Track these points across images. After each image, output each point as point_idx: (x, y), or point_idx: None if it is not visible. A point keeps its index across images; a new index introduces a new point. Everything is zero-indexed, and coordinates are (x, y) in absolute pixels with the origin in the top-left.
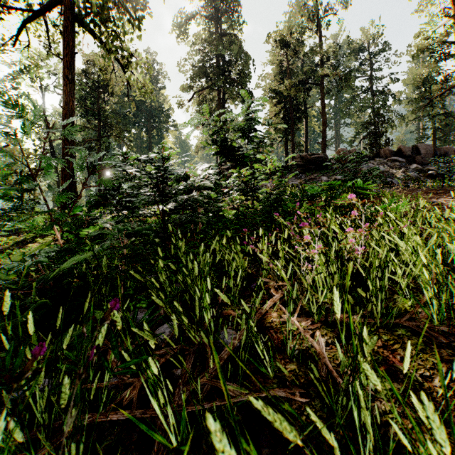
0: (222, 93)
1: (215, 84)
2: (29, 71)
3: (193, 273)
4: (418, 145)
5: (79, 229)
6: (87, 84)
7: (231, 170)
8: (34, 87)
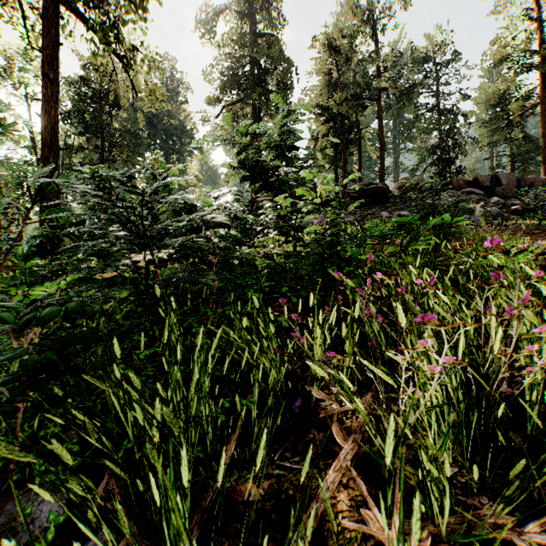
0: (257, 108)
1: (249, 97)
2: (10, 75)
3: (191, 375)
4: (498, 174)
5: (35, 286)
6: (86, 93)
7: (266, 202)
8: (18, 95)
